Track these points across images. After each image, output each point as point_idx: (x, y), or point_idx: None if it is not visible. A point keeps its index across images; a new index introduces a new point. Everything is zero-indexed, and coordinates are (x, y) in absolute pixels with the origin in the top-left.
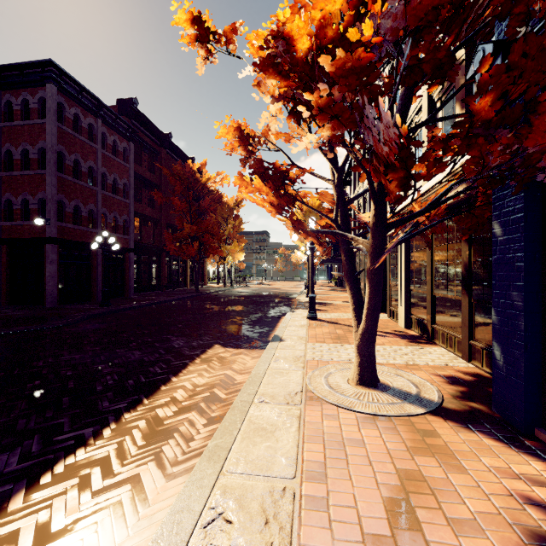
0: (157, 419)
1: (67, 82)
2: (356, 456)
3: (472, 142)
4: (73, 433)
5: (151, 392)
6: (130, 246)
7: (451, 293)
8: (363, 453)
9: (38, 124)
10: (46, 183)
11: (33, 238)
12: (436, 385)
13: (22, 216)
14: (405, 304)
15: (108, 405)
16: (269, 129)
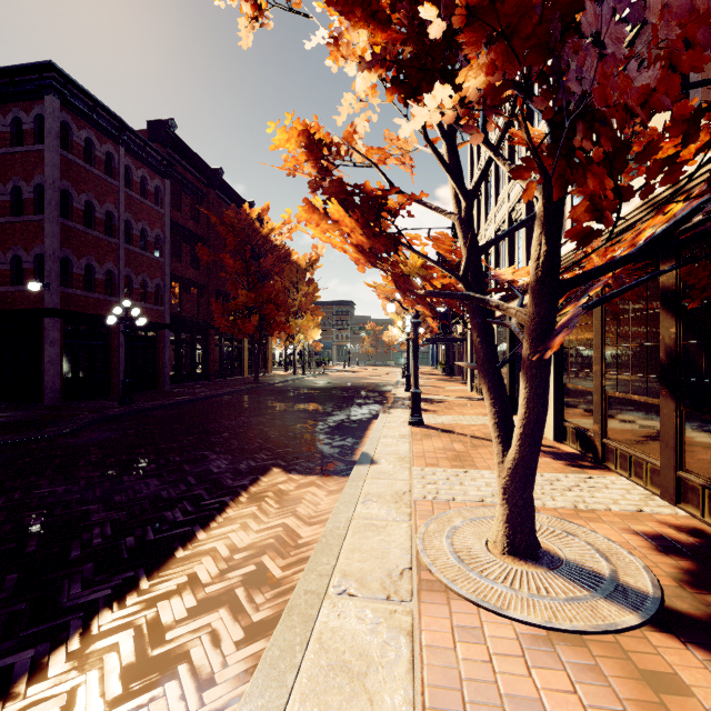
0: (156, 627)
1: (76, 94)
2: None
3: None
4: None
5: (158, 564)
6: (165, 320)
7: (639, 393)
8: None
9: (35, 152)
10: (45, 234)
11: (27, 309)
12: (637, 553)
13: (13, 279)
14: (555, 406)
15: (79, 593)
16: (354, 130)
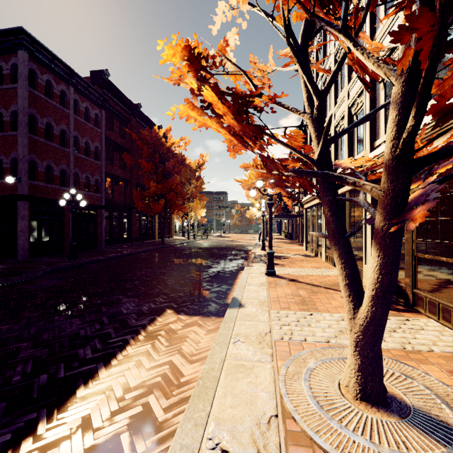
0: None
1: (39, 50)
2: None
3: None
4: None
5: (60, 404)
6: (102, 203)
7: (447, 256)
8: None
9: (11, 89)
10: (18, 144)
11: (6, 195)
12: None
13: None
14: None
15: None
16: (227, 43)
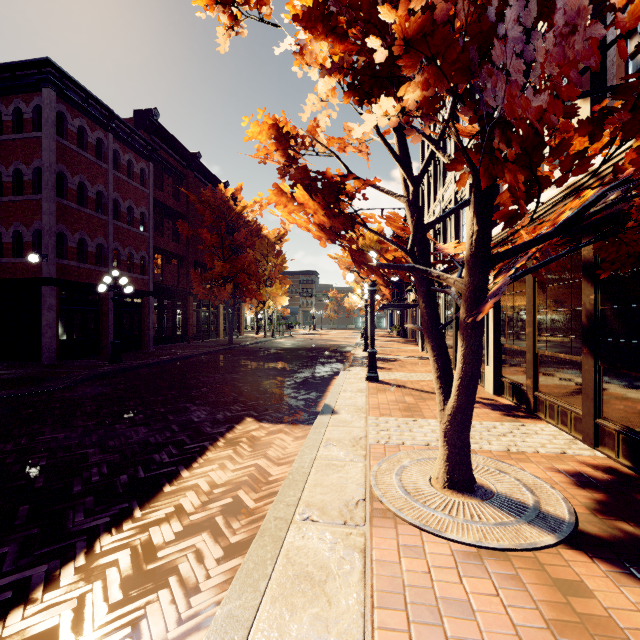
0: (149, 547)
1: (70, 87)
2: None
3: None
4: (15, 576)
5: (149, 497)
6: (150, 288)
7: (565, 352)
8: (474, 632)
9: (34, 139)
10: (43, 211)
11: (27, 279)
12: (558, 488)
13: (14, 251)
14: (494, 364)
15: (82, 520)
16: (317, 124)
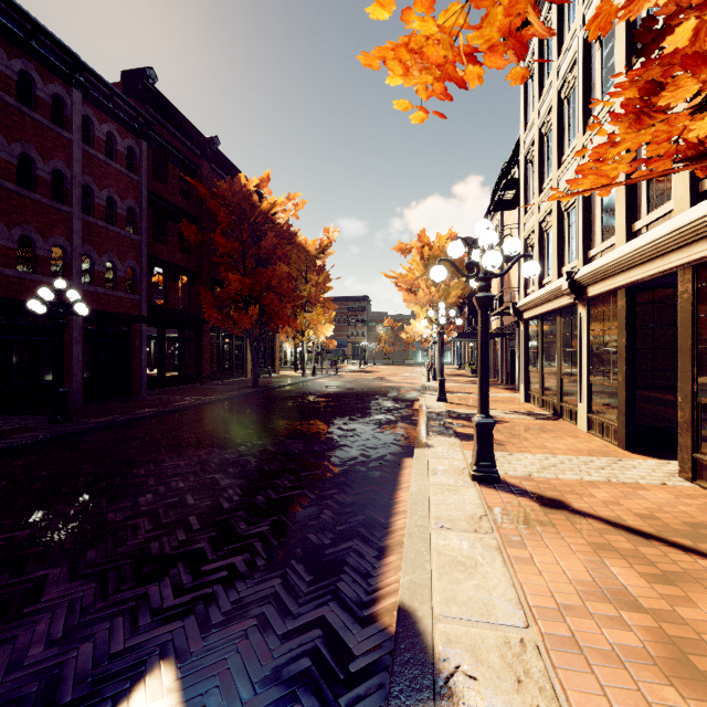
0: None
1: (4, 10)
2: None
3: None
4: None
5: None
6: (141, 311)
7: None
8: None
9: None
10: None
11: None
12: None
13: None
14: None
15: None
16: None
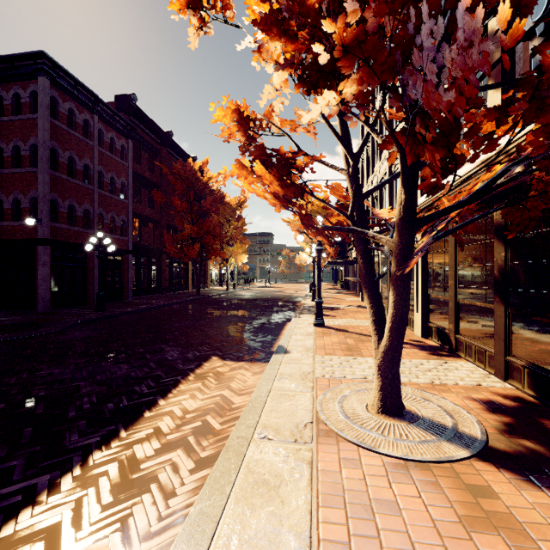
0: (133, 461)
1: (61, 75)
2: (390, 532)
3: (545, 104)
4: (23, 484)
5: (132, 421)
6: (129, 247)
7: (480, 301)
8: (400, 525)
9: (30, 120)
10: (38, 182)
11: (25, 239)
12: (473, 413)
13: (13, 216)
14: (422, 311)
15: (77, 439)
16: (272, 109)
